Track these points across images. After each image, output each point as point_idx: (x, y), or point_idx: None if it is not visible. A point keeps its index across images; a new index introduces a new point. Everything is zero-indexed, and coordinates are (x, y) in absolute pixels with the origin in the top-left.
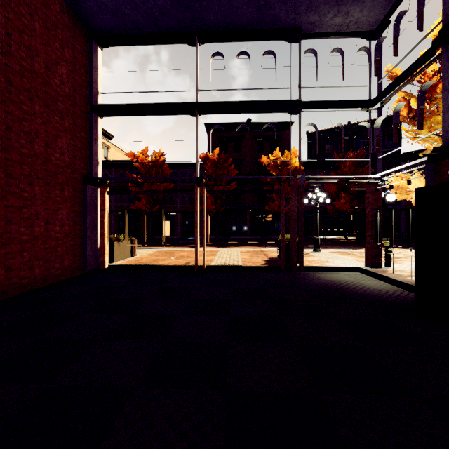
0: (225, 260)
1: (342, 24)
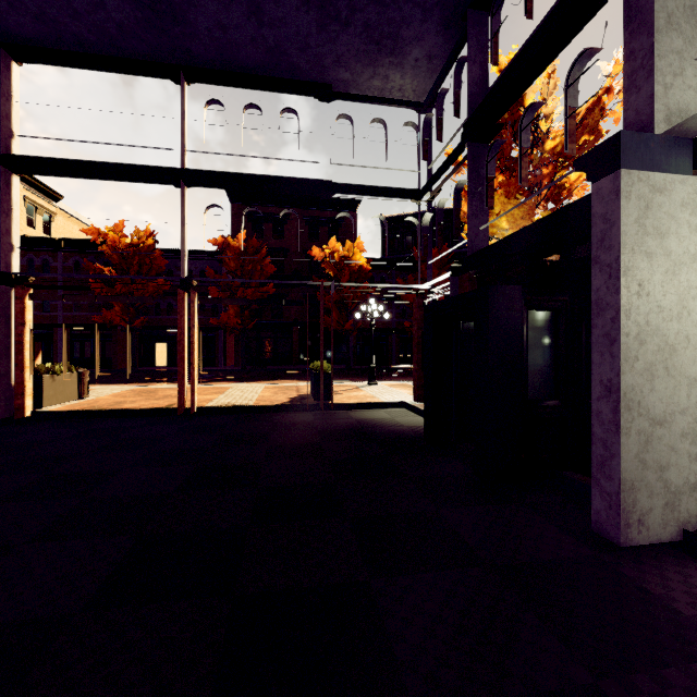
0: (232, 399)
1: (383, 88)
